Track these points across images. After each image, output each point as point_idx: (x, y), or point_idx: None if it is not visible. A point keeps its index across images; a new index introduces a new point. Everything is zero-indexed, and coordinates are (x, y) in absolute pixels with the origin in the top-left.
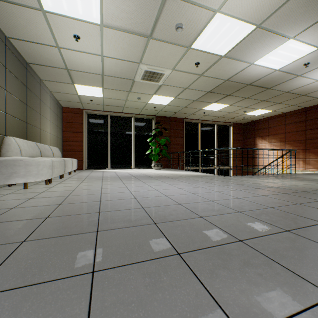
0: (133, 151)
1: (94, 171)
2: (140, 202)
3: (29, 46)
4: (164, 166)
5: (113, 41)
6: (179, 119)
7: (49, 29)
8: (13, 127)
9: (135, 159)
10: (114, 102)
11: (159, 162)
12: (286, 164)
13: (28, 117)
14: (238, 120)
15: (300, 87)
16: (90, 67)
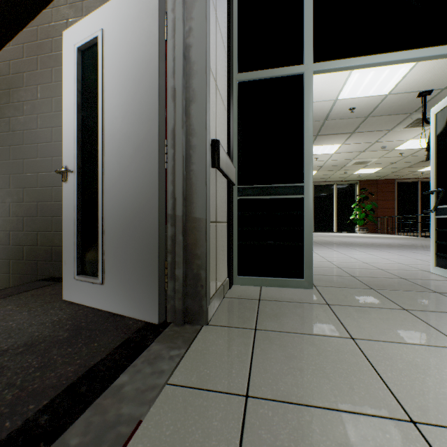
0: (335, 216)
1: None
2: (362, 242)
3: None
4: (369, 230)
5: (337, 156)
6: (389, 180)
7: None
8: None
9: (336, 223)
10: (321, 176)
11: (364, 226)
12: None
13: None
14: None
15: None
16: (315, 165)
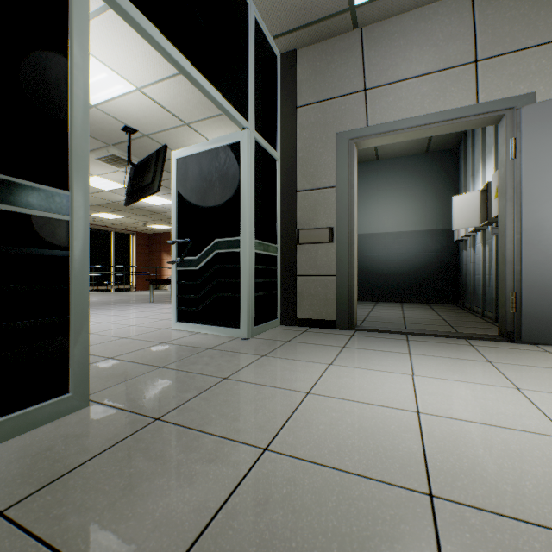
0: None
1: None
2: None
3: None
4: None
5: None
6: None
7: None
8: None
9: None
10: None
11: None
12: None
13: None
14: (142, 230)
15: None
16: None
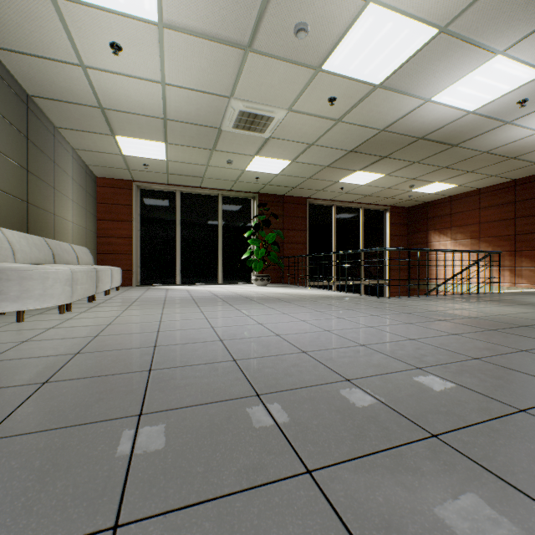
0: (220, 255)
1: (151, 288)
2: (229, 349)
3: (29, 64)
4: (273, 279)
5: (181, 56)
6: (299, 199)
7: (64, 30)
8: (1, 210)
9: (223, 267)
10: (186, 168)
11: (265, 273)
12: (484, 277)
13: (30, 193)
14: (399, 201)
15: (508, 144)
16: (142, 104)
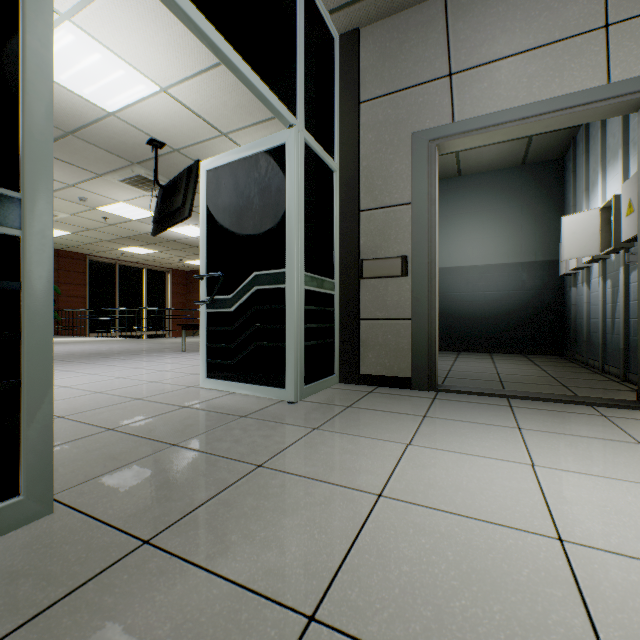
0: None
1: None
2: None
3: None
4: None
5: None
6: (79, 255)
7: None
8: None
9: None
10: None
11: None
12: None
13: None
14: (178, 267)
15: None
16: None
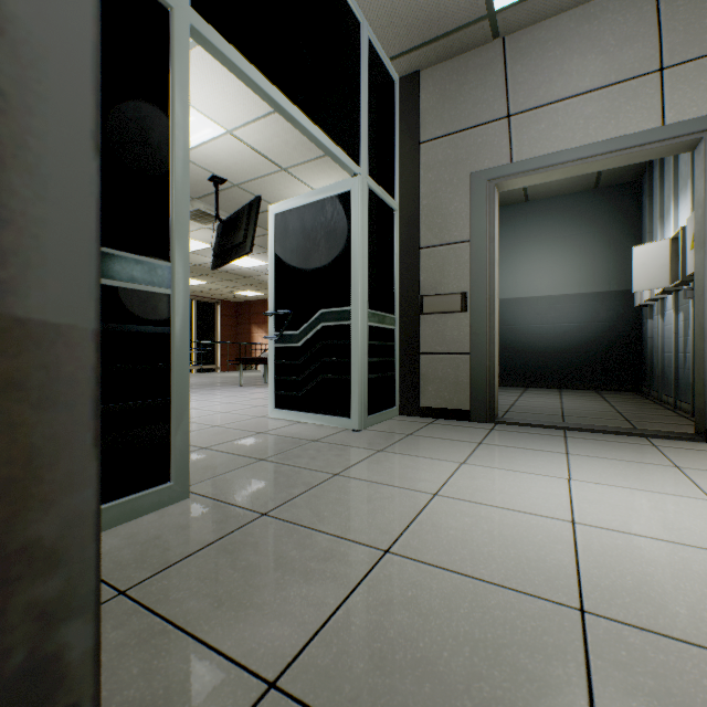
0: None
1: None
2: None
3: None
4: None
5: None
6: None
7: None
8: None
9: None
10: None
11: None
12: None
13: None
14: (228, 298)
15: None
16: None
